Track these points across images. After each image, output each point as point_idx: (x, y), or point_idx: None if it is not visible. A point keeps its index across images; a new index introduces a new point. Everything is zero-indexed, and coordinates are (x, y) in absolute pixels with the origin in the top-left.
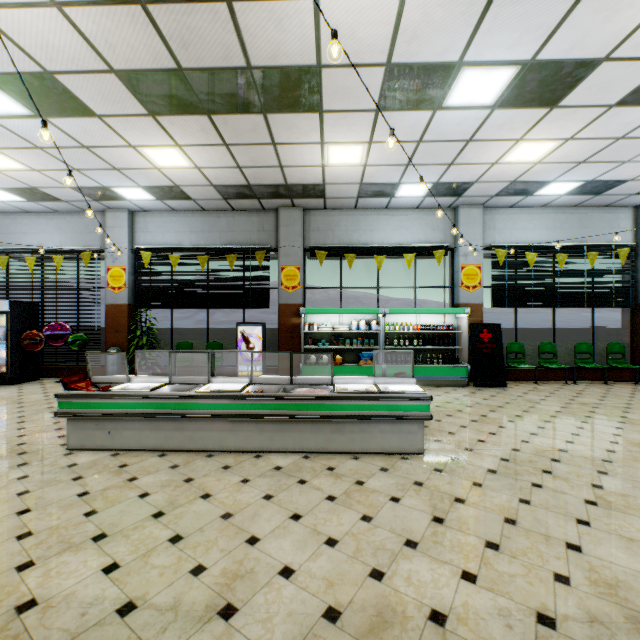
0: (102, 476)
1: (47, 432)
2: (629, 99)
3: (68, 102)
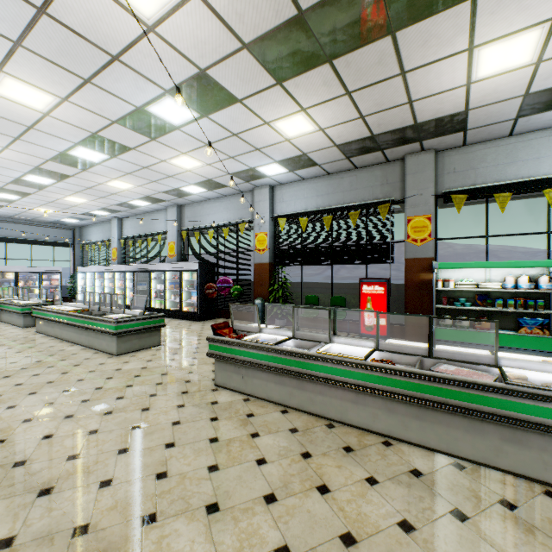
0: (231, 422)
1: (207, 365)
2: None
3: (218, 95)
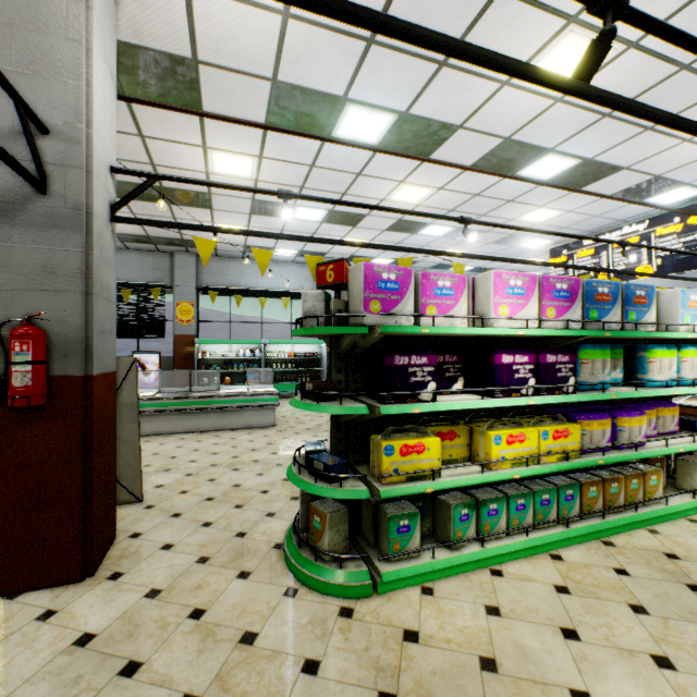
0: None
1: None
2: (391, 229)
3: None
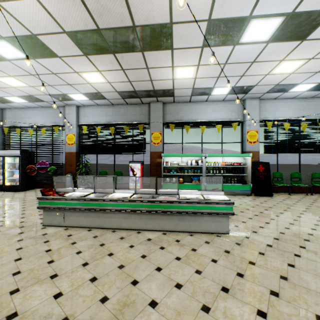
0: (58, 241)
1: (35, 216)
2: None
3: (44, 50)
